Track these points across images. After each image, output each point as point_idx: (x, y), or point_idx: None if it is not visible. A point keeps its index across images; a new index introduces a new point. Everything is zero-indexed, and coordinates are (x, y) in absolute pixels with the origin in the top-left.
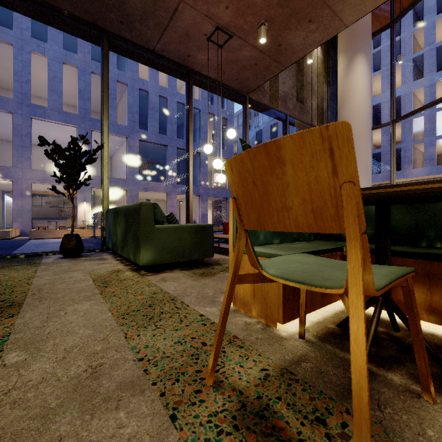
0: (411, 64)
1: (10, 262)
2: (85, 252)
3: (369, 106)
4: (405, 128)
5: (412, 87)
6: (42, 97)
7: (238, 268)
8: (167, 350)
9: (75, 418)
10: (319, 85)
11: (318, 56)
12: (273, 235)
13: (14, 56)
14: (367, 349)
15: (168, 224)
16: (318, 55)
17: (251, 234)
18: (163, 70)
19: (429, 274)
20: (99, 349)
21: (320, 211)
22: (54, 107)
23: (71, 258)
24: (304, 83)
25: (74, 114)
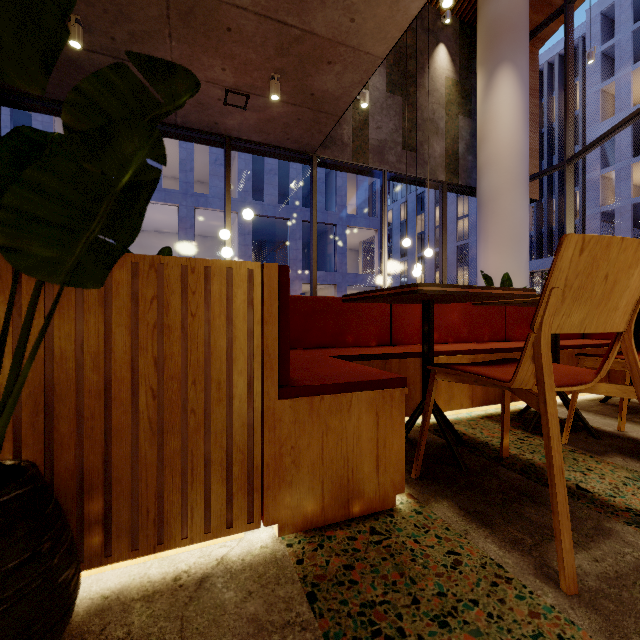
0: None
1: None
2: None
3: (522, 141)
4: None
5: None
6: None
7: None
8: None
9: None
10: (449, 120)
11: (446, 77)
12: None
13: None
14: None
15: None
16: (447, 75)
17: None
18: (199, 141)
19: None
20: None
21: None
22: None
23: None
24: (419, 122)
25: (174, 191)
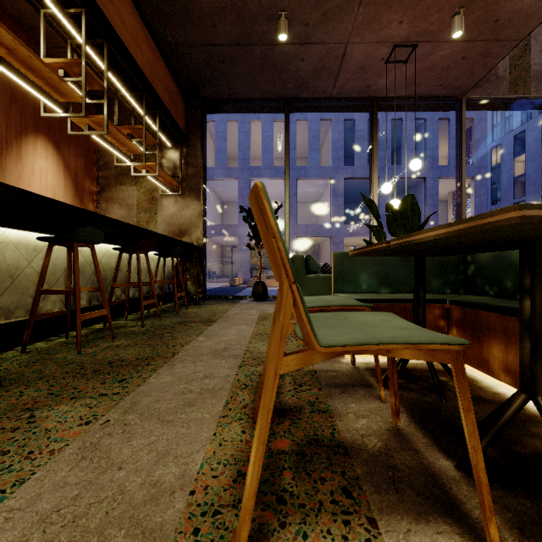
0: None
1: (223, 300)
2: (271, 298)
3: None
4: None
5: None
6: (259, 157)
7: None
8: (262, 350)
9: (209, 357)
10: None
11: None
12: (380, 285)
13: (239, 130)
14: (384, 375)
15: (322, 274)
16: None
17: (350, 283)
18: (344, 110)
19: (506, 330)
20: (233, 343)
21: None
22: (266, 165)
23: (258, 301)
24: None
25: (282, 167)
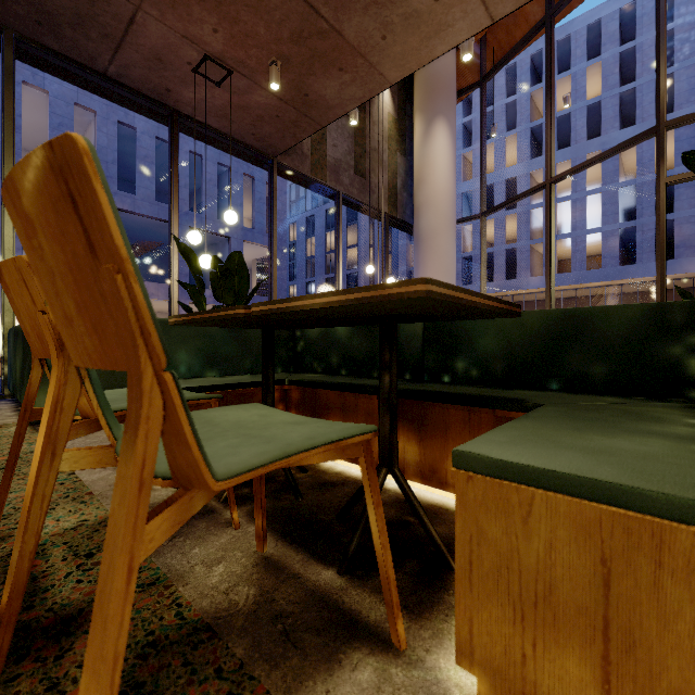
0: (529, 136)
1: None
2: None
3: (453, 190)
4: (521, 222)
5: (530, 167)
6: None
7: (31, 402)
8: None
9: None
10: (390, 154)
11: (388, 112)
12: (205, 366)
13: None
14: None
15: None
16: (389, 111)
17: None
18: (128, 105)
19: (344, 407)
20: None
21: (42, 338)
22: None
23: None
24: (367, 149)
25: None
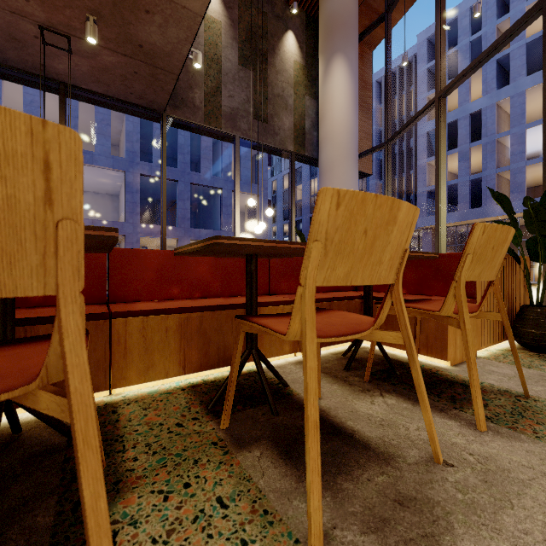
0: (495, 67)
1: None
2: None
3: (352, 122)
4: (486, 152)
5: (496, 97)
6: None
7: None
8: None
9: None
10: (297, 98)
11: (294, 60)
12: None
13: None
14: None
15: None
16: (295, 59)
17: None
18: (31, 85)
19: None
20: None
21: None
22: None
23: None
24: (270, 96)
25: None
